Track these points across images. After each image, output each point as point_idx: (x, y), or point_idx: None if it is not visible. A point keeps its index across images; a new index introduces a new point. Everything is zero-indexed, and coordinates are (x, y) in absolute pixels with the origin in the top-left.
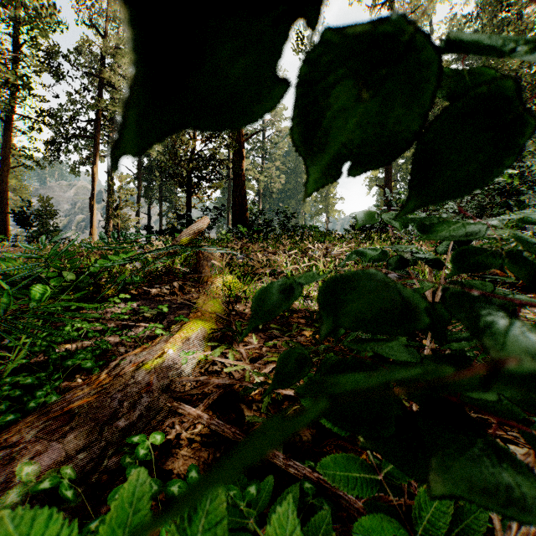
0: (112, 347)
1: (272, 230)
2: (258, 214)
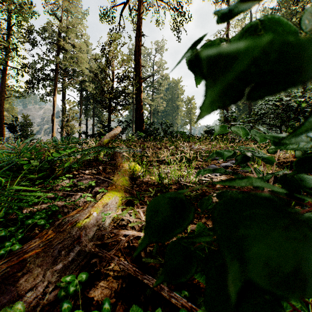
0: (59, 208)
1: (158, 134)
2: (150, 125)
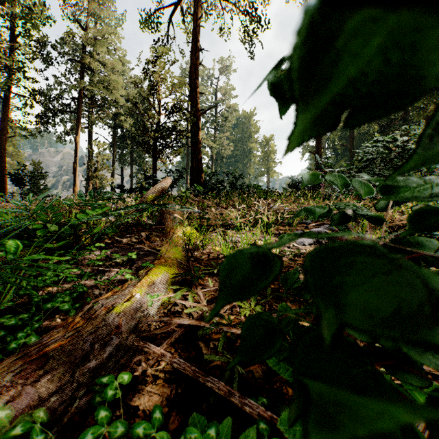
0: (88, 289)
1: (223, 189)
2: (211, 175)
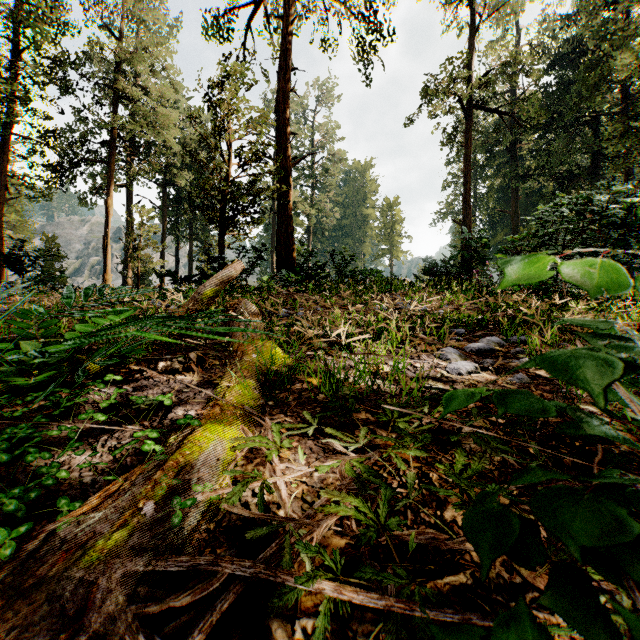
0: (73, 472)
1: (326, 276)
2: (308, 256)
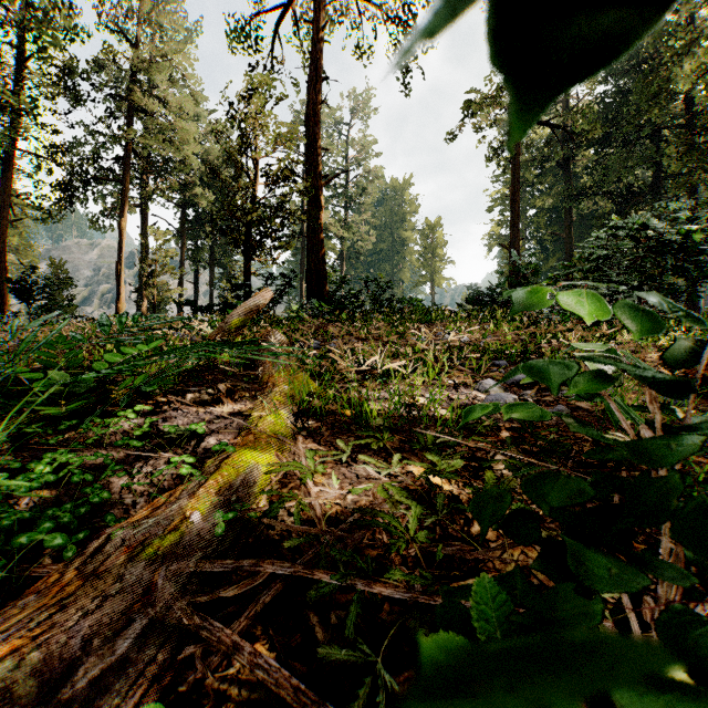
0: (113, 495)
1: (360, 305)
2: (341, 284)
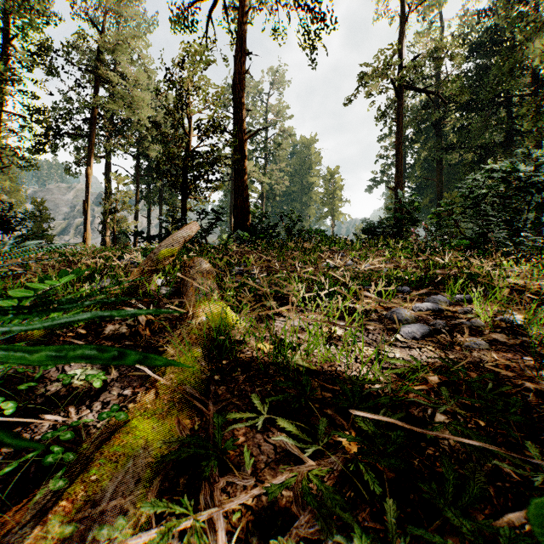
0: None
1: (276, 235)
2: (261, 218)
